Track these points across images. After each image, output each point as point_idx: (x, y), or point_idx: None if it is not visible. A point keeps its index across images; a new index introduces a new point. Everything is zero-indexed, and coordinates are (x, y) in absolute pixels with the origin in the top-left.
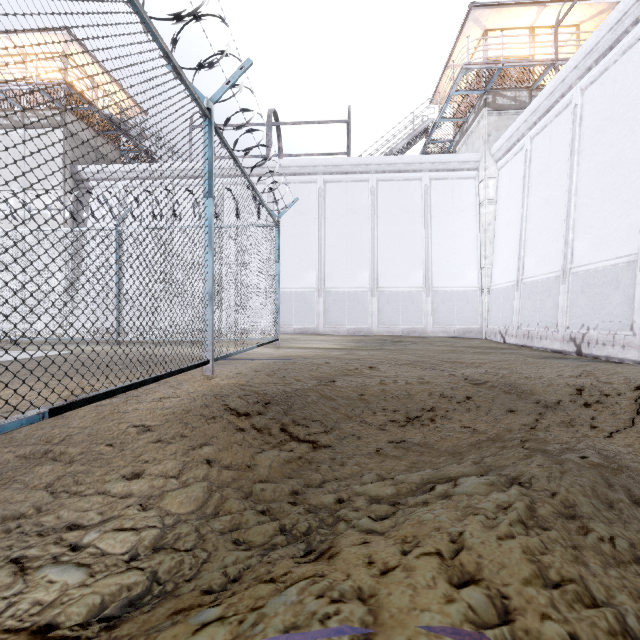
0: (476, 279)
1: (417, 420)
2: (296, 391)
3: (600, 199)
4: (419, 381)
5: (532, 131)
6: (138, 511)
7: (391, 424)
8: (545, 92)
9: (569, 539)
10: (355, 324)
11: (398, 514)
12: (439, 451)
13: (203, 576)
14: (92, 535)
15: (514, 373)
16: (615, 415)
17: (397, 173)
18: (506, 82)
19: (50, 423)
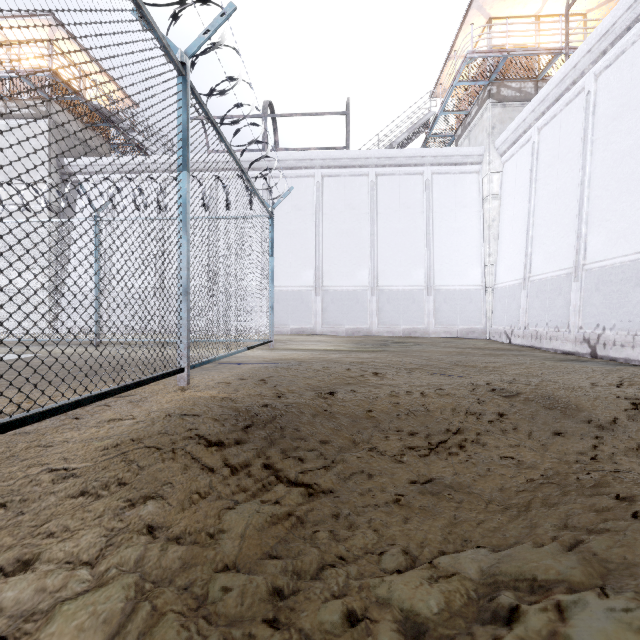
0: (479, 277)
1: (442, 447)
2: (287, 408)
3: (617, 190)
4: (437, 393)
5: (540, 122)
6: None
7: (410, 453)
8: (555, 79)
9: None
10: (354, 324)
11: None
12: (482, 499)
13: None
14: None
15: (548, 382)
16: None
17: (398, 167)
18: (511, 73)
19: None
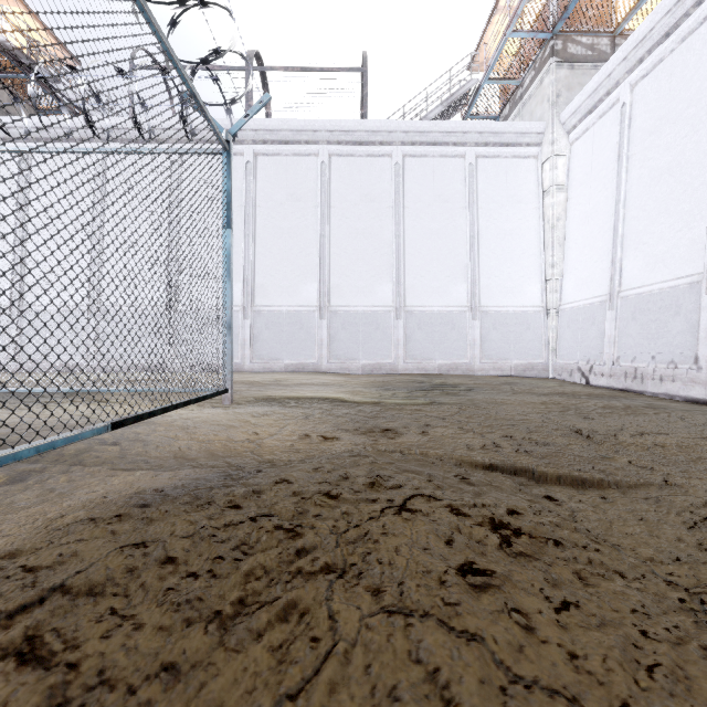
0: (539, 296)
1: None
2: None
3: None
4: None
5: (634, 74)
6: None
7: None
8: (666, 3)
9: None
10: (373, 358)
11: None
12: None
13: None
14: None
15: None
16: None
17: (431, 146)
18: (580, 23)
19: None
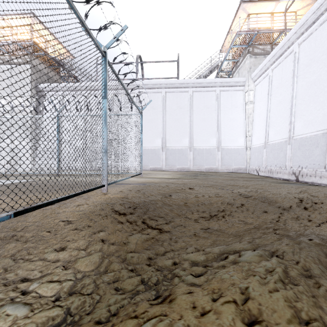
0: (243, 142)
1: (215, 217)
2: (151, 201)
3: (308, 101)
4: (216, 195)
5: (272, 66)
6: (62, 270)
7: (201, 219)
8: (279, 46)
9: (310, 291)
10: (181, 165)
11: (208, 273)
12: (228, 234)
13: (96, 311)
14: (34, 285)
15: (266, 191)
16: (321, 214)
17: (203, 88)
18: (259, 41)
19: (16, 219)
